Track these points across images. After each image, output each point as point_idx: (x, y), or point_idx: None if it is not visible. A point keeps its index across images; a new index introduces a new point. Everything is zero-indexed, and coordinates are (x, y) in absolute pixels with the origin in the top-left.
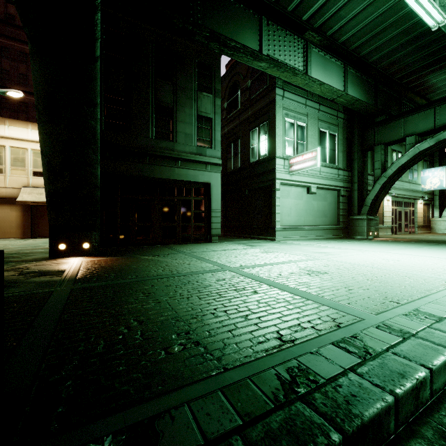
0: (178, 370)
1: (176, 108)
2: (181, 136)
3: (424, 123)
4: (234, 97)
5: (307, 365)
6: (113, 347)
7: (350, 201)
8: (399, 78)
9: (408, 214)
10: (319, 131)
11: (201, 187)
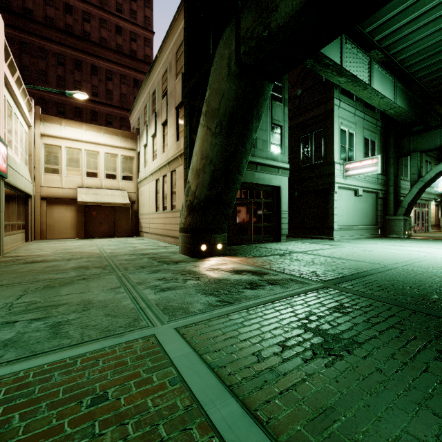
0: None
1: None
2: (259, 143)
3: None
4: None
5: None
6: None
7: (384, 203)
8: (434, 92)
9: (423, 214)
10: (364, 138)
11: (270, 189)
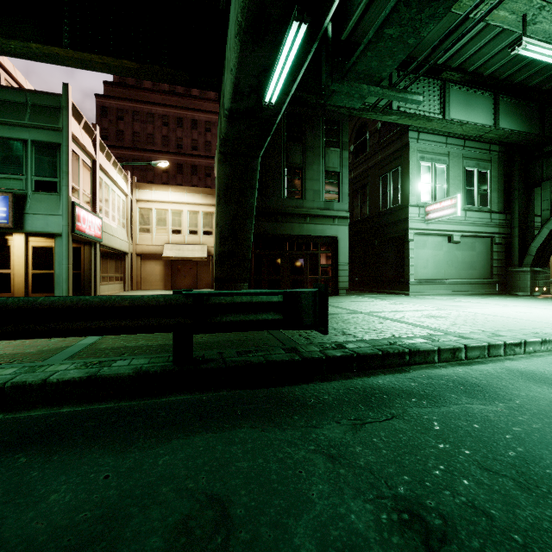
0: (344, 338)
1: (305, 167)
2: (310, 194)
3: None
4: (362, 140)
5: (403, 341)
6: (310, 333)
7: (508, 250)
8: None
9: None
10: (464, 170)
11: (328, 240)
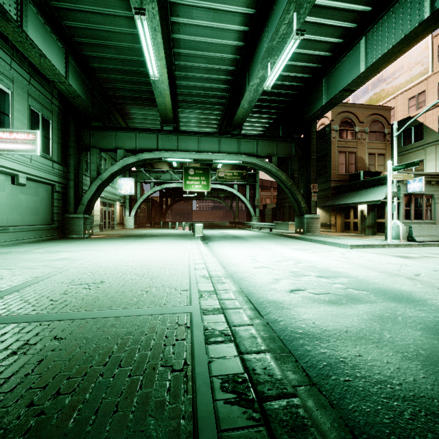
0: None
1: None
2: None
3: (129, 142)
4: None
5: (224, 373)
6: None
7: (65, 198)
8: (111, 96)
9: (110, 213)
10: (30, 109)
11: None
